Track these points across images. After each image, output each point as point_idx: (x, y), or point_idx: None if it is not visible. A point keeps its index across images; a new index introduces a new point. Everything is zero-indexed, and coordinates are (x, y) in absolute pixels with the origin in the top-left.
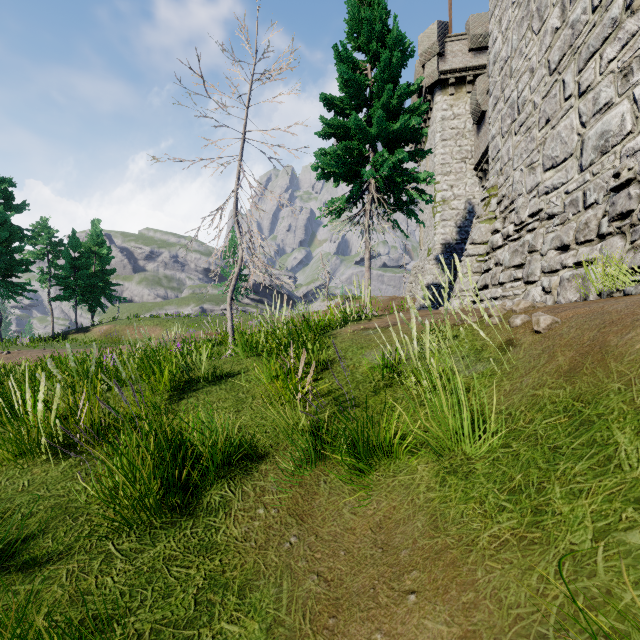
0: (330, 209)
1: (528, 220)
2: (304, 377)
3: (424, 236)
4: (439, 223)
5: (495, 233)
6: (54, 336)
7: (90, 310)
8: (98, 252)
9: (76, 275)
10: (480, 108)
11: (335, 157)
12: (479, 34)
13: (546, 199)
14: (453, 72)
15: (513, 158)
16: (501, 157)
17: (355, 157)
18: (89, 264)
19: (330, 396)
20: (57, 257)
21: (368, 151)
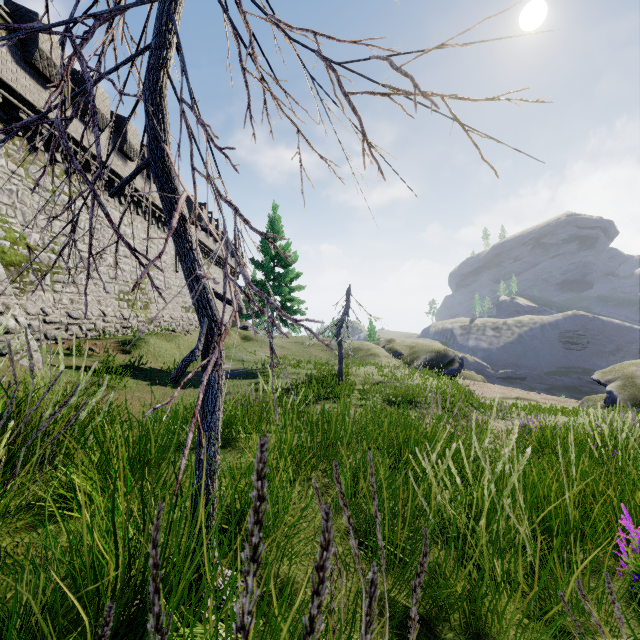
0: None
1: None
2: None
3: None
4: None
5: None
6: None
7: None
8: None
9: None
10: None
11: None
12: None
13: None
14: None
15: None
16: None
17: None
18: None
19: None
20: None
21: None
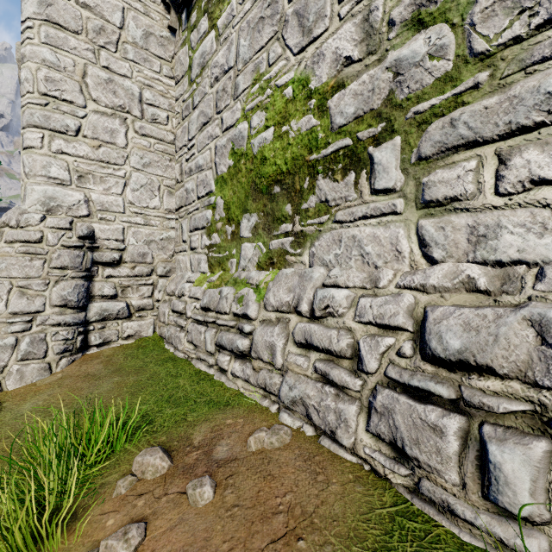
0: None
1: None
2: None
3: None
4: None
5: None
6: None
7: None
8: None
9: None
10: None
11: None
12: None
13: None
14: None
15: None
16: None
17: None
18: None
19: None
20: None
21: None
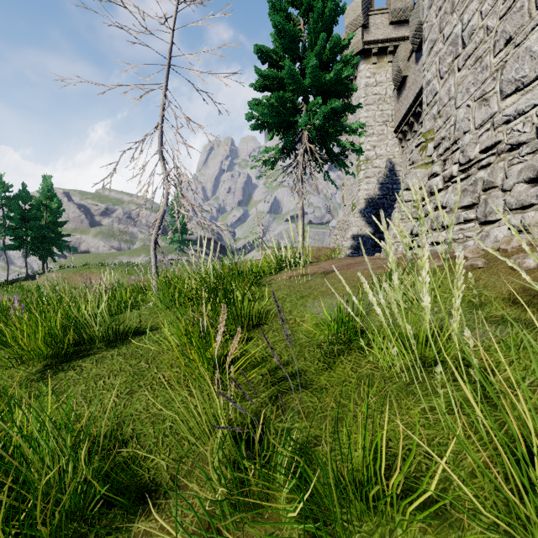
0: (264, 158)
1: (479, 156)
2: (231, 336)
3: (348, 193)
4: (363, 180)
5: (432, 177)
6: (3, 283)
7: (40, 259)
8: (49, 205)
9: (26, 226)
10: (401, 73)
11: (269, 107)
12: (399, 8)
13: (506, 129)
14: (376, 43)
15: (456, 96)
16: (439, 99)
17: (288, 108)
18: (39, 216)
19: (264, 367)
20: (11, 210)
21: (301, 104)
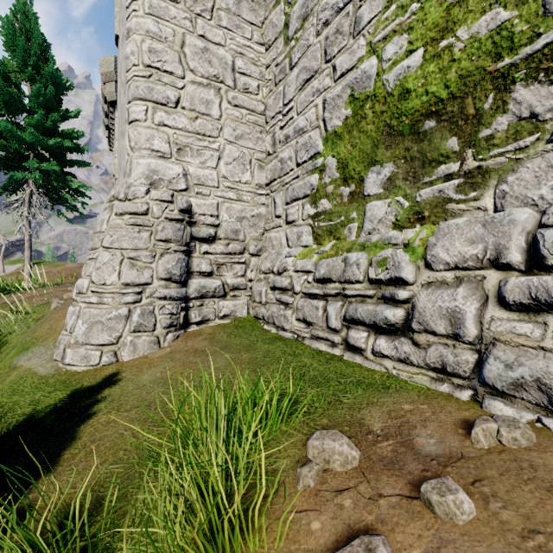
0: None
1: None
2: None
3: None
4: None
5: None
6: None
7: None
8: None
9: None
10: None
11: None
12: None
13: None
14: None
15: None
16: None
17: (12, 153)
18: None
19: None
20: None
21: (29, 150)
